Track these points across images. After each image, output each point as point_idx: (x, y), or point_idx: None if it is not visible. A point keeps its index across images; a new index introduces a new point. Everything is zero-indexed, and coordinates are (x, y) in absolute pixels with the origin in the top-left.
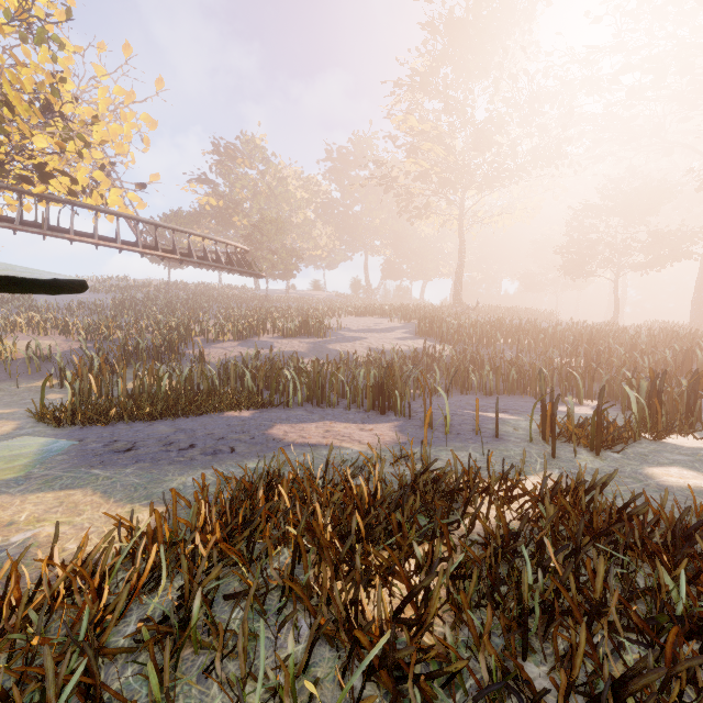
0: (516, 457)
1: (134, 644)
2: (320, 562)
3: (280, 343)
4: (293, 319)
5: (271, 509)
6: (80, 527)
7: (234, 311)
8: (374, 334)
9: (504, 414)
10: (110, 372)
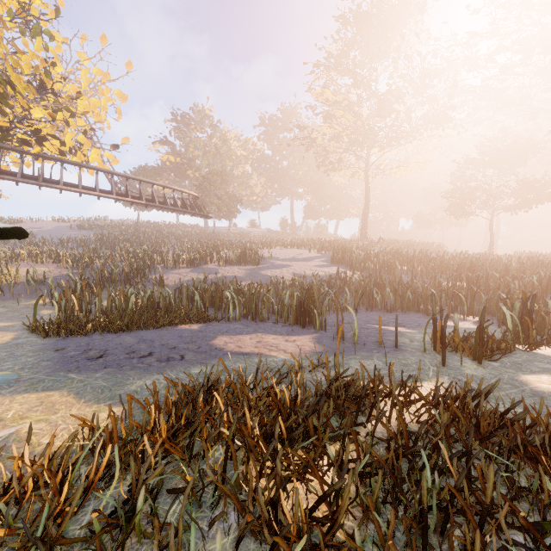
0: (413, 365)
1: (89, 532)
2: (248, 459)
3: (223, 269)
4: (234, 250)
5: (210, 411)
6: (55, 424)
7: (188, 244)
8: (297, 262)
9: (402, 328)
10: (90, 293)
